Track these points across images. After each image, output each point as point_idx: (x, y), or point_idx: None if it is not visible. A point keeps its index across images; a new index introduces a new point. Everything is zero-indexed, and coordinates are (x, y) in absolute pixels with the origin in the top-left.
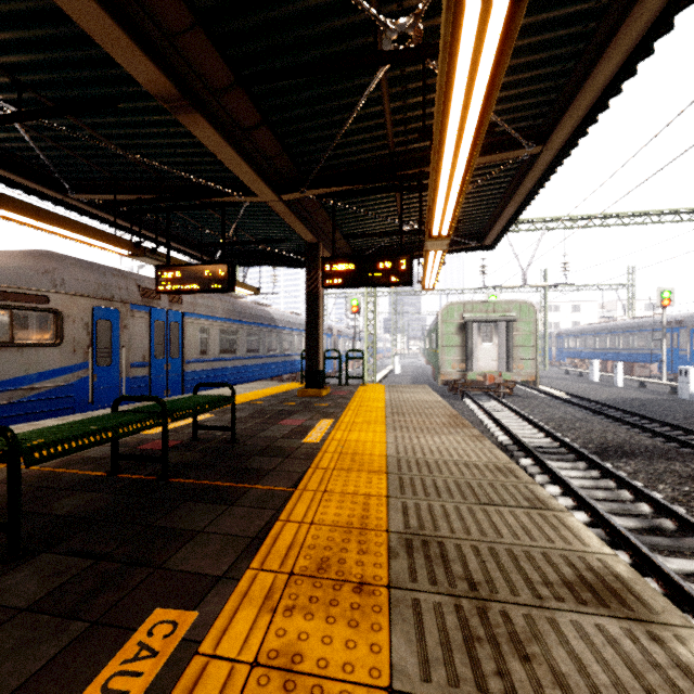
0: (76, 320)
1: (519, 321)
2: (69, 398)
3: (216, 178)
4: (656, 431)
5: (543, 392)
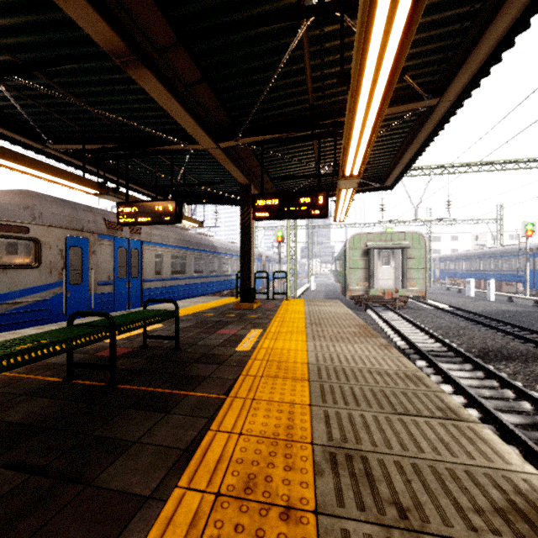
0: (52, 247)
1: (412, 248)
2: (46, 310)
3: (166, 130)
4: (527, 337)
5: (430, 304)
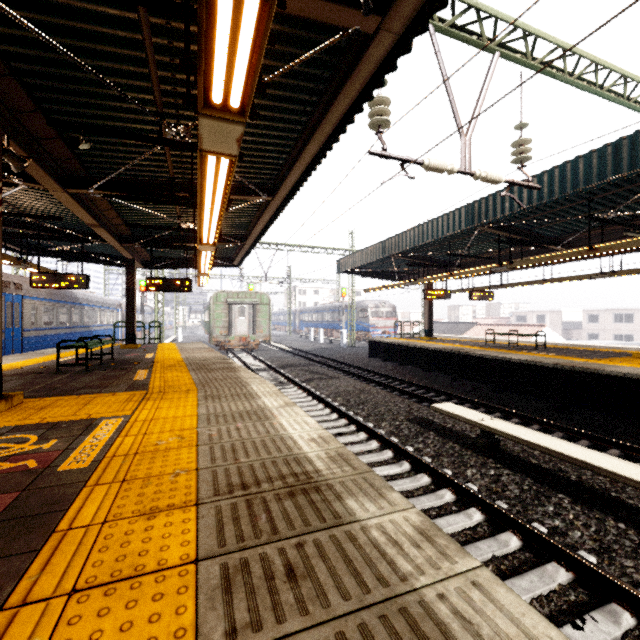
0: None
1: (261, 304)
2: None
3: (78, 227)
4: (312, 359)
5: (278, 347)
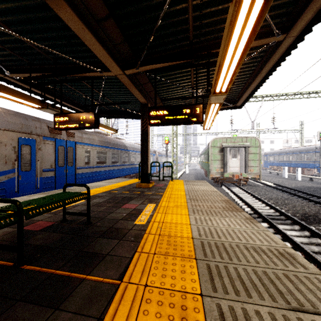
0: (7, 144)
1: (251, 147)
2: (2, 190)
3: (87, 62)
4: None
5: (261, 183)
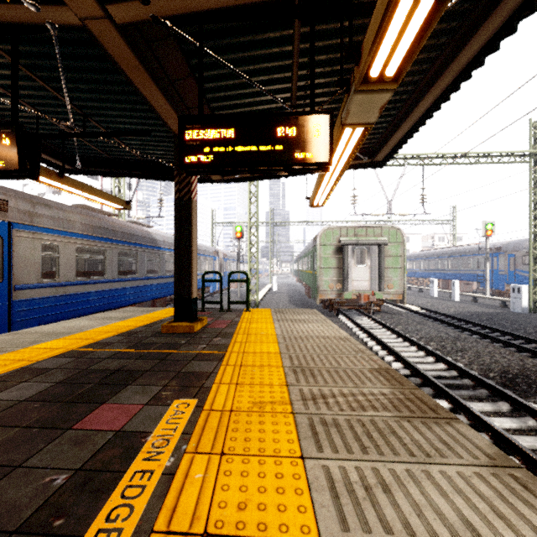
0: None
1: (389, 245)
2: None
3: None
4: (535, 350)
5: (402, 307)
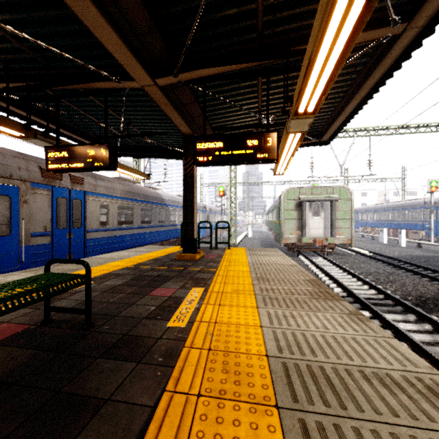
0: None
1: (339, 201)
2: None
3: (98, 66)
4: None
5: (353, 250)
